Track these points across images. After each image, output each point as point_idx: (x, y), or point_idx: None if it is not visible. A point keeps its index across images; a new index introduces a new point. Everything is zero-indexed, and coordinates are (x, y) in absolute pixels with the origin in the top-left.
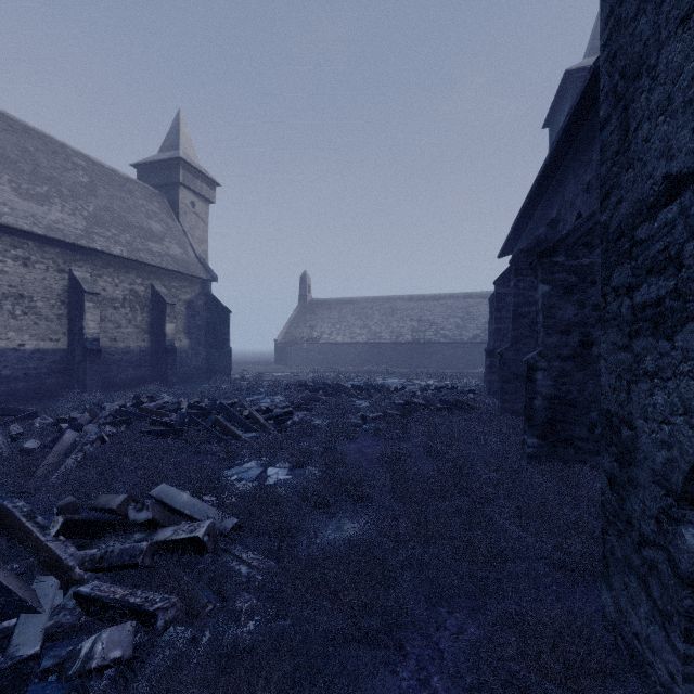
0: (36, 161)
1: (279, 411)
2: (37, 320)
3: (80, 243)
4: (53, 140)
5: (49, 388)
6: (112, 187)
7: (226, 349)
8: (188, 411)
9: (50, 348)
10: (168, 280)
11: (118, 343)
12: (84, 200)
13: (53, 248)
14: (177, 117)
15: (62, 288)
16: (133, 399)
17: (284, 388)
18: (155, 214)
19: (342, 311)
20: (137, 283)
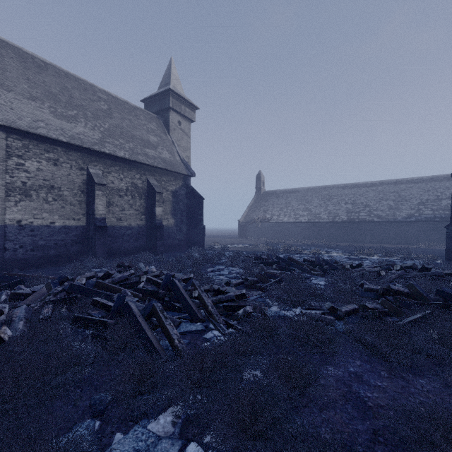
0: (71, 94)
1: (230, 294)
2: (64, 204)
3: (94, 148)
4: (86, 82)
5: (72, 254)
6: (123, 112)
7: (200, 226)
8: (144, 286)
9: (73, 225)
10: (159, 175)
11: (123, 221)
12: (102, 120)
13: (75, 152)
14: (169, 63)
15: (82, 182)
16: (117, 267)
17: (242, 260)
18: (153, 130)
19: (287, 199)
20: (136, 178)
